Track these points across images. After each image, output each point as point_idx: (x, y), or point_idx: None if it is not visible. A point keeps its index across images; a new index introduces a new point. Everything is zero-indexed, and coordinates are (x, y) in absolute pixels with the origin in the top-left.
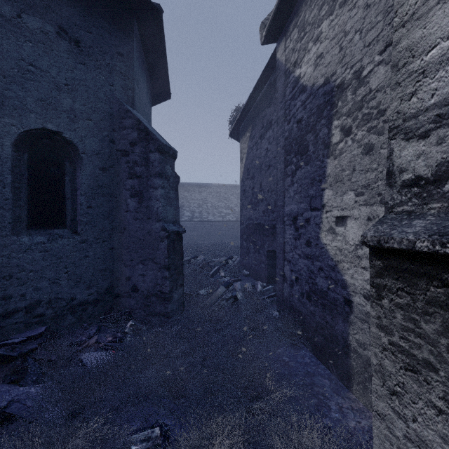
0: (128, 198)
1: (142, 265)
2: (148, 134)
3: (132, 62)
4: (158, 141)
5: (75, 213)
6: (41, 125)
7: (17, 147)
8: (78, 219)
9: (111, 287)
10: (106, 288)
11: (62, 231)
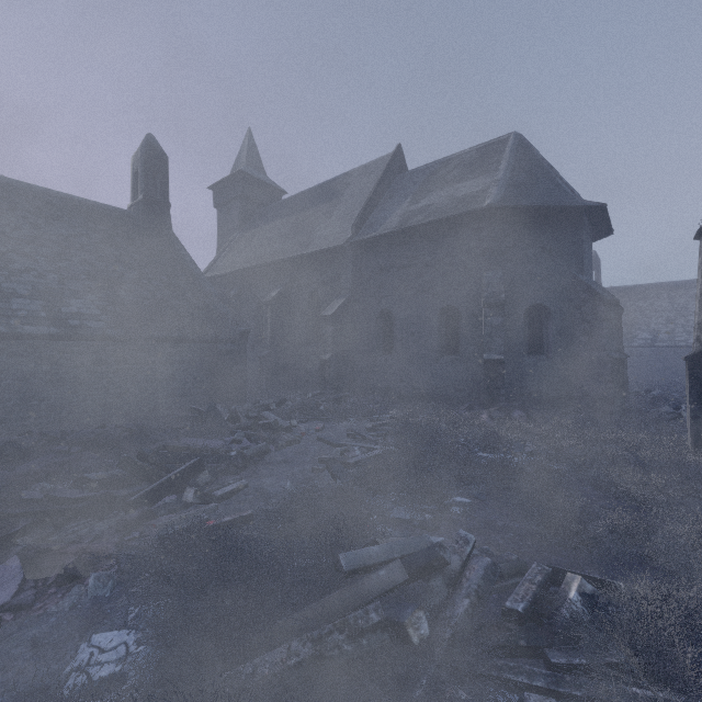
0: (580, 336)
1: (591, 379)
2: (596, 294)
3: (582, 244)
4: (604, 299)
5: (548, 346)
6: (533, 302)
7: (524, 316)
8: (549, 350)
9: (568, 392)
10: (565, 392)
11: (542, 356)
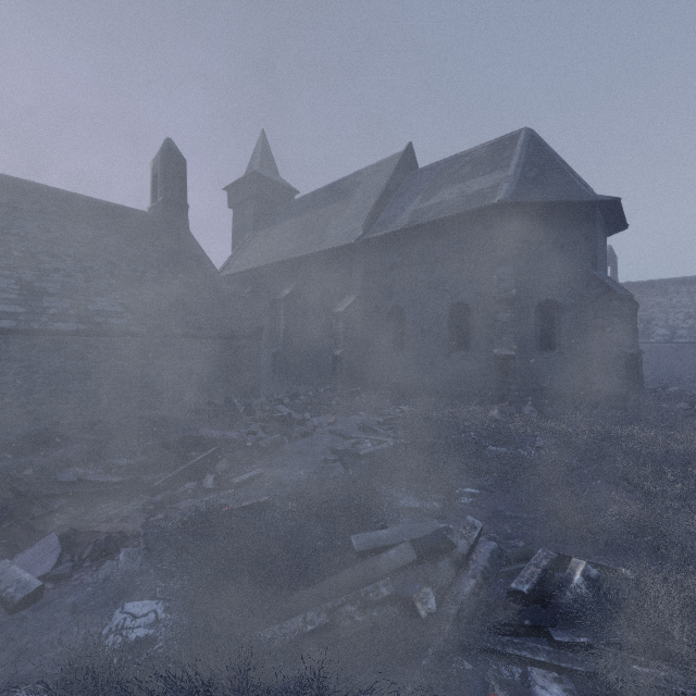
0: (593, 331)
1: (604, 375)
2: (609, 290)
3: (595, 239)
4: (617, 294)
5: (560, 342)
6: (545, 298)
7: (535, 311)
8: (561, 346)
9: (581, 388)
10: (577, 388)
11: (554, 352)
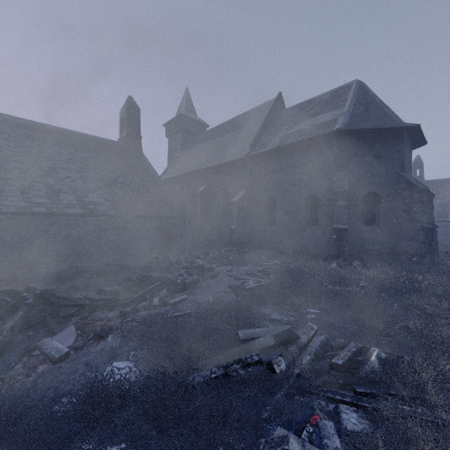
0: (401, 213)
1: (409, 241)
2: (412, 185)
3: (403, 152)
4: (418, 188)
5: (378, 220)
6: (368, 191)
7: (362, 200)
8: (380, 222)
9: (393, 250)
10: (391, 250)
11: (374, 226)
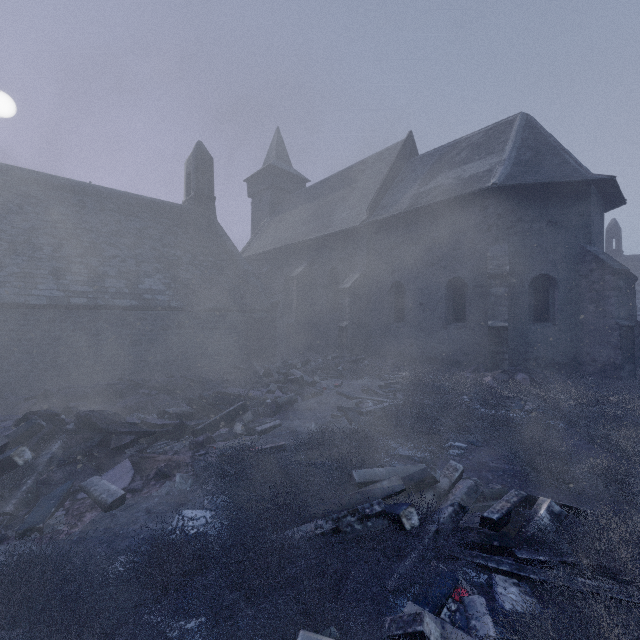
0: (588, 304)
1: (599, 346)
2: (603, 264)
3: (590, 216)
4: (612, 268)
5: (554, 314)
6: (539, 273)
7: (529, 285)
8: (555, 318)
9: (575, 358)
10: (572, 358)
11: (548, 324)
